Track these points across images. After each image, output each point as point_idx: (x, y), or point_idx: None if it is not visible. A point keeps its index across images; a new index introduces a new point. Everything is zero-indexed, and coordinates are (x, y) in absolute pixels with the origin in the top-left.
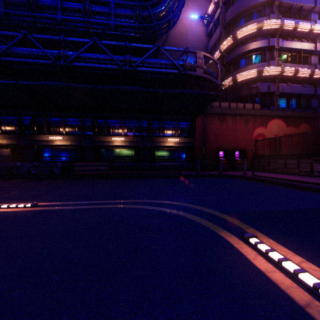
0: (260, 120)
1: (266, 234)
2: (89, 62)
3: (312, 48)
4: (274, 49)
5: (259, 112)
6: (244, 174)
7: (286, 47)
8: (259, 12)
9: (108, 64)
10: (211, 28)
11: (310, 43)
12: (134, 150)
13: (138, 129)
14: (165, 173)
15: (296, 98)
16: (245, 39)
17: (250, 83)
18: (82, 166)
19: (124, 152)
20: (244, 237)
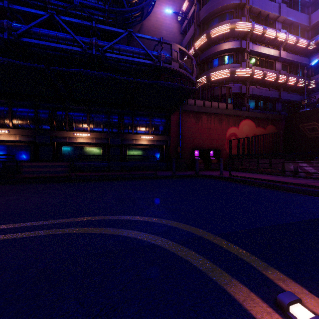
0: (233, 120)
1: (302, 283)
2: (45, 40)
3: (277, 55)
4: (245, 51)
5: (232, 112)
6: (221, 174)
7: (255, 51)
8: (232, 14)
9: (70, 46)
10: (185, 26)
11: (275, 50)
12: (103, 148)
13: (107, 125)
14: (138, 174)
15: (263, 100)
16: (218, 39)
17: (223, 83)
18: (32, 167)
19: (90, 151)
20: (277, 302)
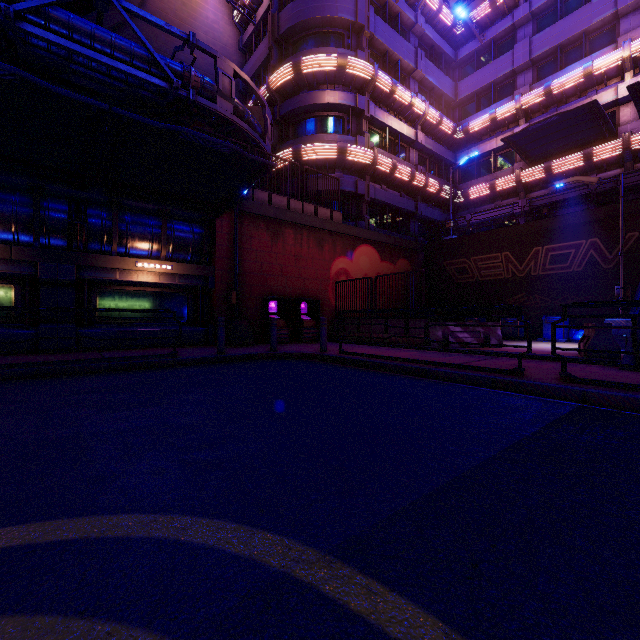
0: (343, 244)
1: None
2: None
3: (412, 136)
4: (363, 116)
5: (341, 227)
6: (323, 350)
7: (380, 121)
8: (340, 39)
9: None
10: (249, 37)
11: (410, 127)
12: (17, 288)
13: (32, 225)
14: (125, 357)
15: (392, 214)
16: (316, 80)
17: (324, 169)
18: None
19: None
20: None
